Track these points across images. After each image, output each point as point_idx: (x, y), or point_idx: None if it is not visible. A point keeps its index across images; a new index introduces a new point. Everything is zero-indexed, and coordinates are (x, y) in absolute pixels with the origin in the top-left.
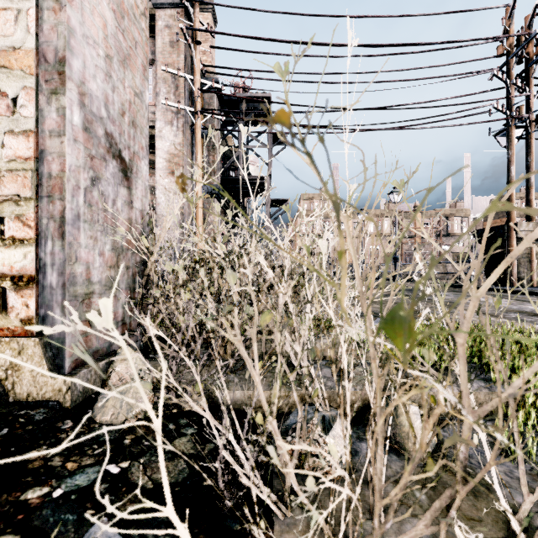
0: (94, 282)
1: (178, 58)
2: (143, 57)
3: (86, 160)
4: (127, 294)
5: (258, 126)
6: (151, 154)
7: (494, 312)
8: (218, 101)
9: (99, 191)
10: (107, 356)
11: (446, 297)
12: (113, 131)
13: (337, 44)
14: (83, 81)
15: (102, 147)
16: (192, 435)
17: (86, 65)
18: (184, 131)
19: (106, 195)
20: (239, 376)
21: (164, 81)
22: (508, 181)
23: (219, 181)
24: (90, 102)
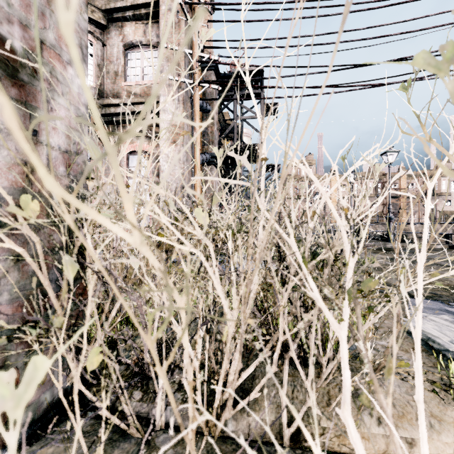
0: None
1: (179, 37)
2: None
3: None
4: (17, 310)
5: None
6: (156, 127)
7: None
8: (216, 78)
9: None
10: None
11: None
12: None
13: None
14: None
15: None
16: None
17: None
18: (184, 104)
19: None
20: None
21: (167, 59)
22: None
23: None
24: None
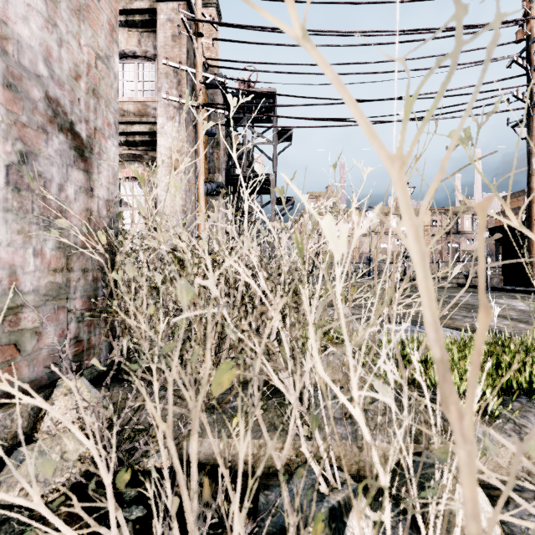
0: (25, 291)
1: (180, 52)
2: (110, 14)
3: (9, 127)
4: (84, 304)
5: (250, 97)
6: (153, 151)
7: (522, 317)
8: (223, 97)
9: (35, 171)
10: (46, 387)
11: (463, 298)
12: (61, 97)
13: (345, 31)
14: (4, 21)
15: (39, 114)
16: (136, 521)
17: (9, 0)
18: (186, 127)
19: (47, 177)
20: (219, 414)
21: (166, 76)
22: (528, 175)
23: (224, 179)
24: (17, 52)
